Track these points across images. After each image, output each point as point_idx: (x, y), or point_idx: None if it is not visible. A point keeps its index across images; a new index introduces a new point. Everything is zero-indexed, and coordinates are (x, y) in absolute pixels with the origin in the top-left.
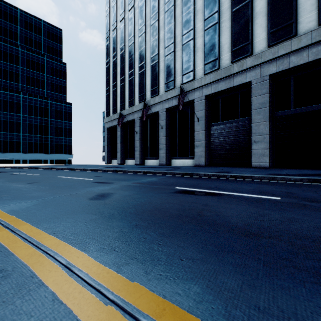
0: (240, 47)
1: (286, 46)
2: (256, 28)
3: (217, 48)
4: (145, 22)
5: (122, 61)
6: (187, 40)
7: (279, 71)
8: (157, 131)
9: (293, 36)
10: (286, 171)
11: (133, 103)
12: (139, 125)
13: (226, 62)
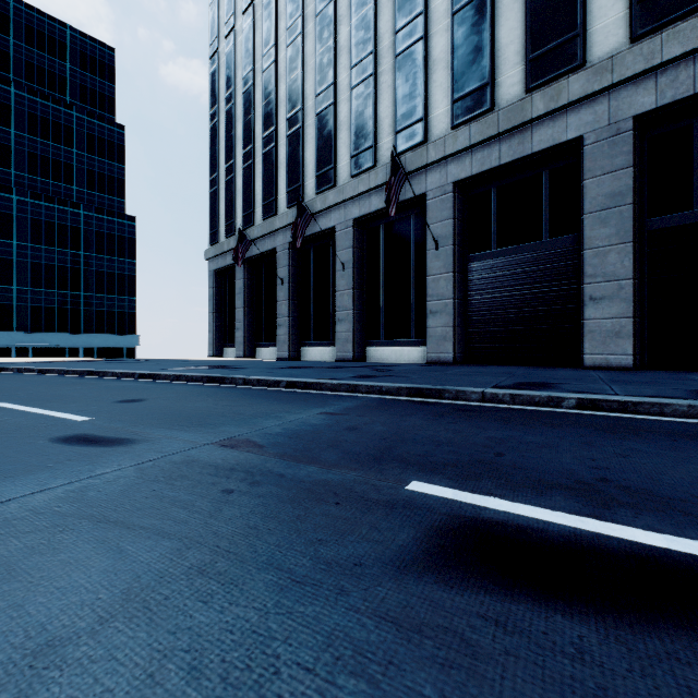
0: (551, 48)
1: (686, 32)
2: None
3: (487, 57)
4: (302, 8)
5: (247, 110)
6: (409, 42)
7: (665, 104)
8: (331, 277)
9: None
10: None
11: (274, 208)
12: (288, 262)
13: (512, 92)
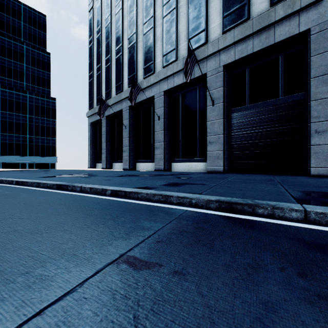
0: None
1: None
2: None
3: None
4: None
5: (107, 36)
6: None
7: None
8: (152, 124)
9: None
10: None
11: (121, 88)
12: (129, 116)
13: (261, 7)
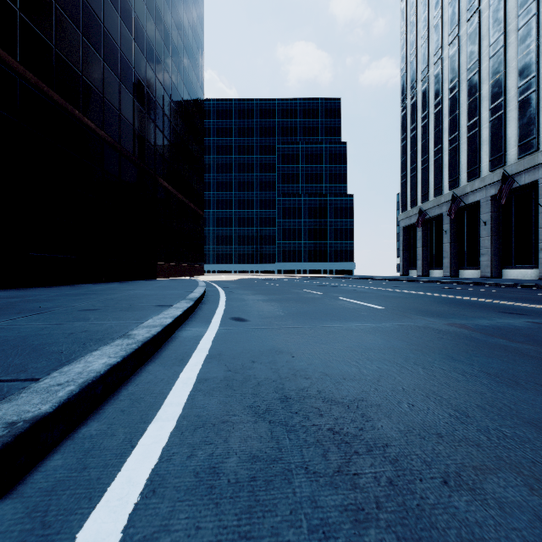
0: None
1: None
2: None
3: None
4: (458, 77)
5: (423, 136)
6: (526, 94)
7: None
8: (478, 228)
9: None
10: None
11: (440, 191)
12: (450, 221)
13: None
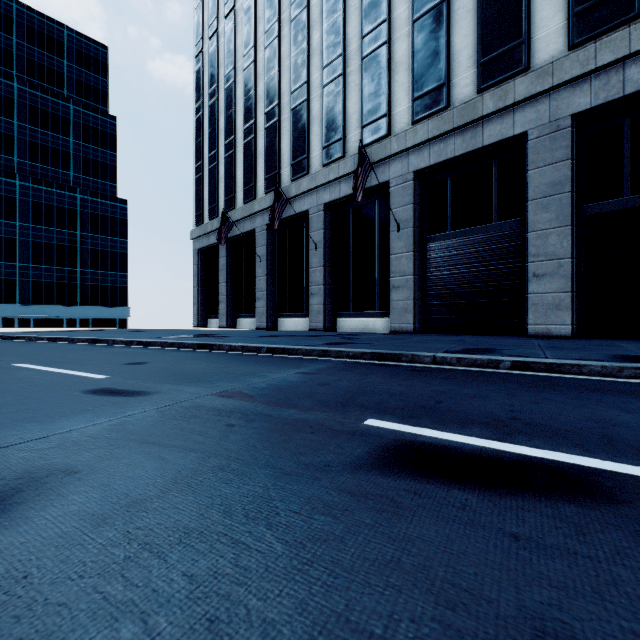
0: (499, 53)
1: (616, 42)
2: (538, 6)
3: (443, 61)
4: (278, 14)
5: (229, 104)
6: (374, 46)
7: (598, 105)
8: (305, 255)
9: (635, 17)
10: (632, 346)
11: (253, 193)
12: (266, 241)
13: (465, 92)
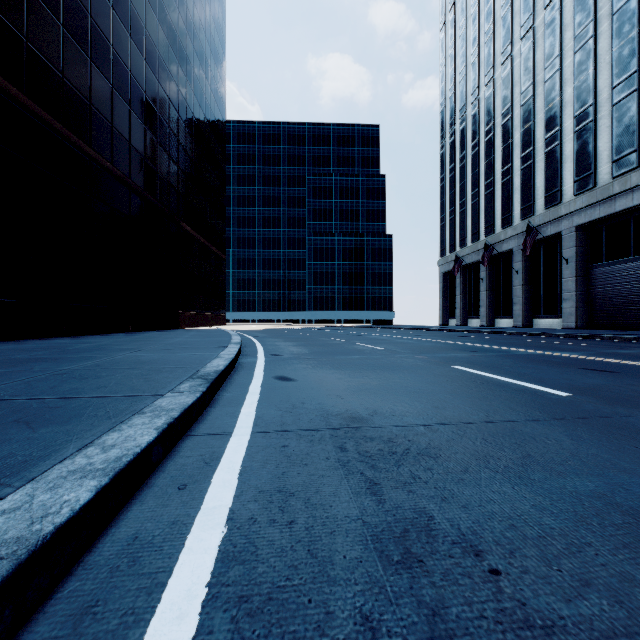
0: (623, 156)
1: None
2: None
3: (591, 158)
4: (493, 120)
5: (461, 177)
6: (551, 146)
7: None
8: (512, 277)
9: None
10: None
11: (477, 237)
12: (486, 268)
13: (605, 178)
